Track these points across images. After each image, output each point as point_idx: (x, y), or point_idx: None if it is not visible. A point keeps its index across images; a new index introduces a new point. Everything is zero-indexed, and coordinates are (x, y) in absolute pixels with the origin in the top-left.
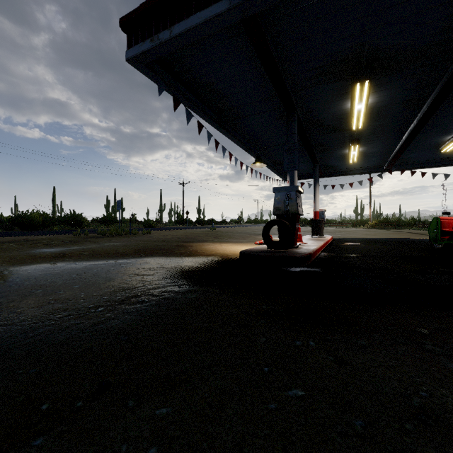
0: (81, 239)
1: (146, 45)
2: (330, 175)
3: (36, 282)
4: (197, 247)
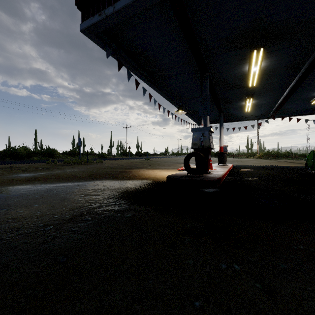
0: (51, 166)
1: (95, 19)
2: (230, 121)
3: (4, 202)
4: (135, 172)
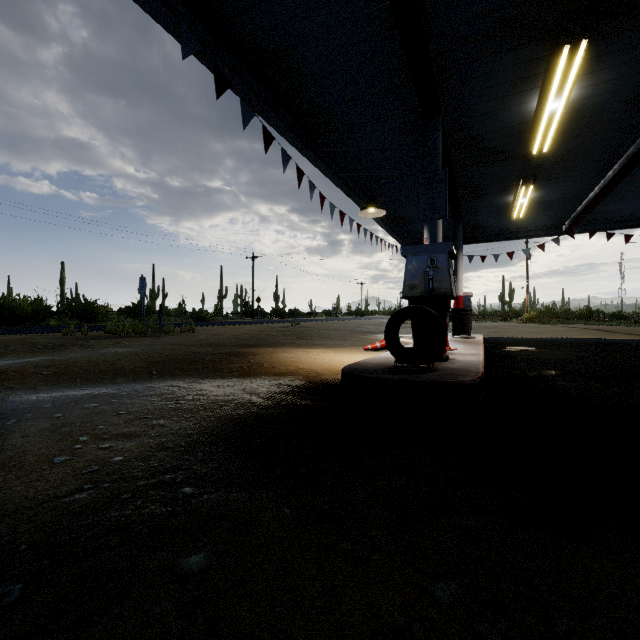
0: (69, 342)
1: None
2: (477, 241)
3: None
4: (265, 356)
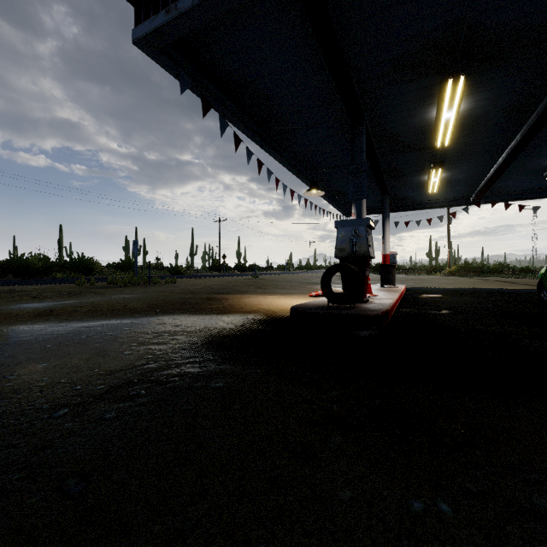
0: (84, 290)
1: (159, 19)
2: (402, 209)
3: None
4: (234, 300)
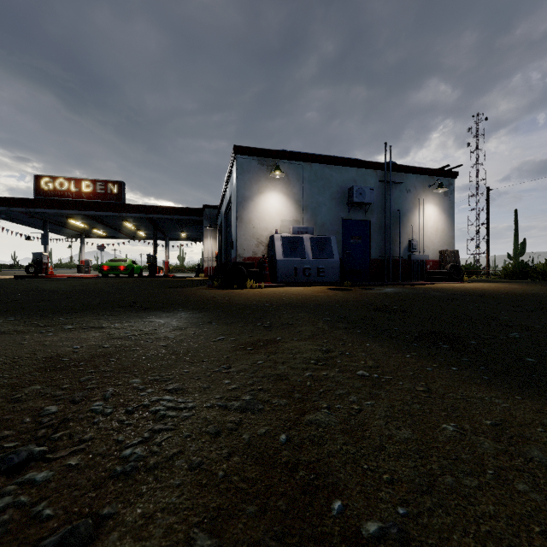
0: None
1: None
2: (101, 238)
3: None
4: None
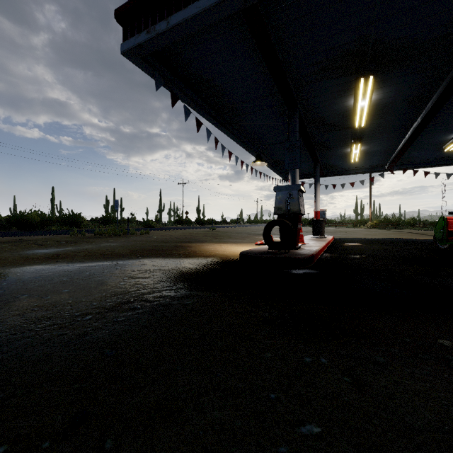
0: (78, 239)
1: (142, 37)
2: (331, 175)
3: (23, 286)
4: (196, 247)
